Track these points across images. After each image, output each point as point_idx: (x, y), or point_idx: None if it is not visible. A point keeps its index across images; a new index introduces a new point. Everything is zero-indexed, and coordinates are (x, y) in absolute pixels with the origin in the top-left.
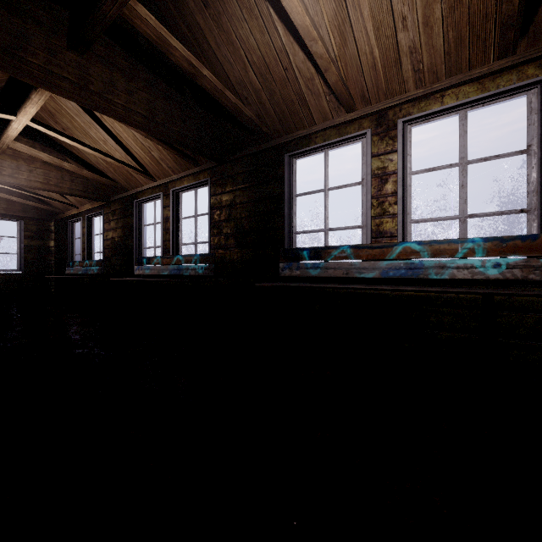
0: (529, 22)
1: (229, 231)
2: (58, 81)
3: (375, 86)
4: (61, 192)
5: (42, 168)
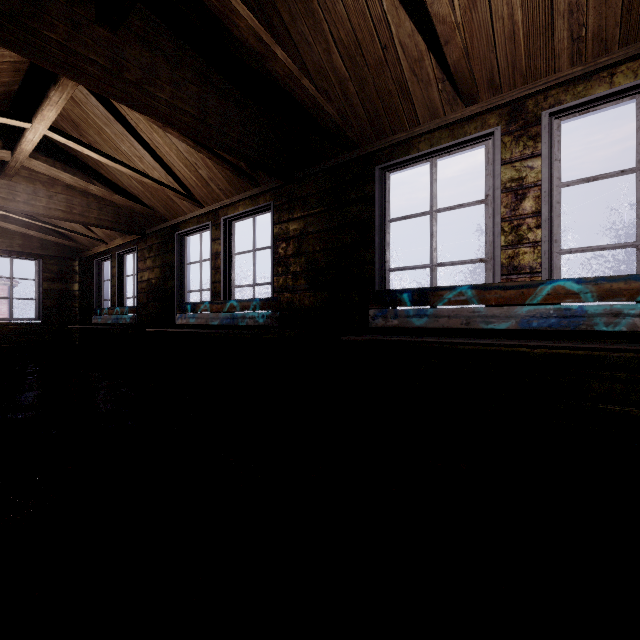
0: None
1: (299, 269)
2: (83, 65)
3: (511, 66)
4: (87, 223)
5: (64, 193)
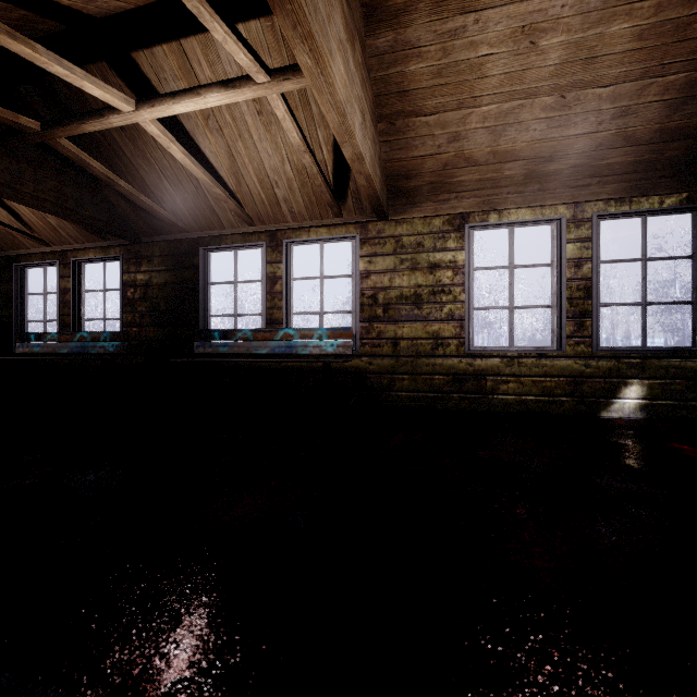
0: (345, 204)
1: (145, 310)
2: None
3: (266, 214)
4: None
5: None
